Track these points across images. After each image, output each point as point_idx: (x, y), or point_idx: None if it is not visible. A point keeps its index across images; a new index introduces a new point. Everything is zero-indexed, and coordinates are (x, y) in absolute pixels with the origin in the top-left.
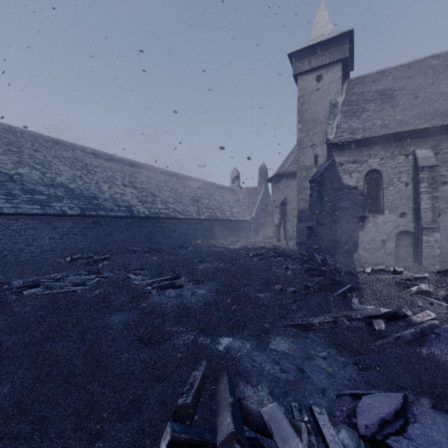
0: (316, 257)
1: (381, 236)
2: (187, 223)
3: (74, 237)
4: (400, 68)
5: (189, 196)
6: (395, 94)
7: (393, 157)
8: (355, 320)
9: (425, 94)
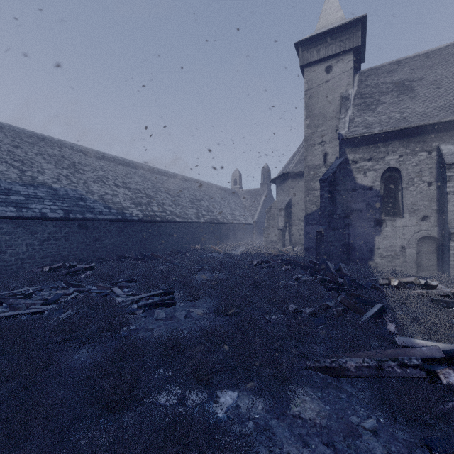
0: (329, 265)
1: (400, 242)
2: (186, 227)
3: (56, 243)
4: (418, 58)
5: (188, 198)
6: (414, 85)
7: (413, 153)
8: (410, 367)
9: (449, 84)
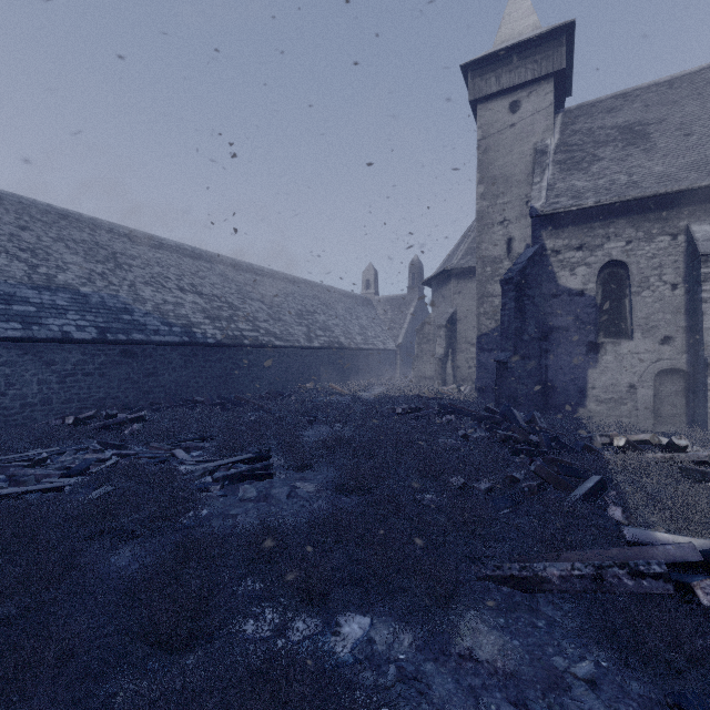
0: (515, 415)
1: (627, 378)
2: (290, 354)
3: (86, 380)
4: (655, 88)
5: (293, 309)
6: (650, 131)
7: (649, 238)
8: (649, 577)
9: (704, 128)
